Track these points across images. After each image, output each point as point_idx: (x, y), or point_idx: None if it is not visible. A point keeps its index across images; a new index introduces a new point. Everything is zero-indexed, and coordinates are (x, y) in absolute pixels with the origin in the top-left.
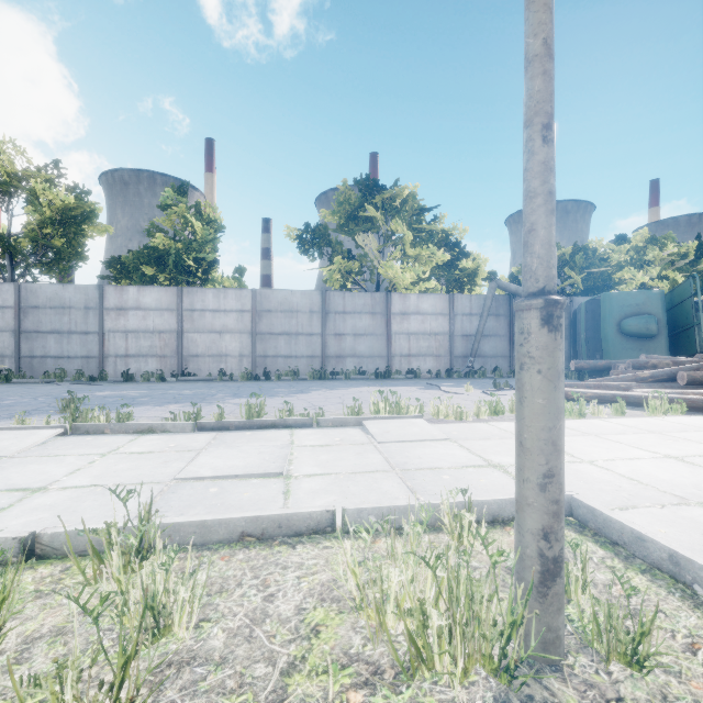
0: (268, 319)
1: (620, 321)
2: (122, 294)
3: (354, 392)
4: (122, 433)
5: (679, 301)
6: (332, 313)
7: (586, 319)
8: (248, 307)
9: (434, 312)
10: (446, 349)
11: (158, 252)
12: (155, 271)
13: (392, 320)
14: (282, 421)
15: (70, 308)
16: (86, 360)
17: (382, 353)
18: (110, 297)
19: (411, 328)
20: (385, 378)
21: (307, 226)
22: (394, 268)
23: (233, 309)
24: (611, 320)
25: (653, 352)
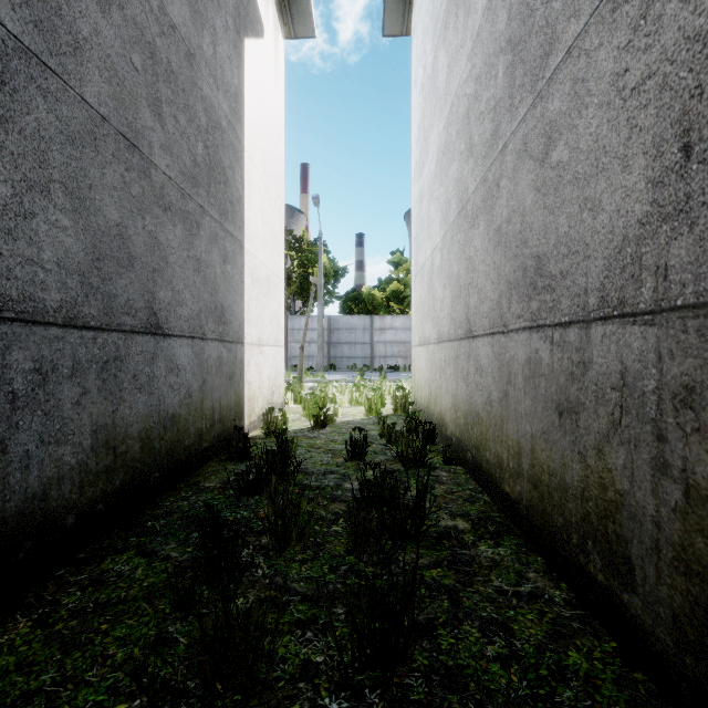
0: None
1: None
2: (383, 321)
3: None
4: None
5: None
6: None
7: None
8: None
9: None
10: None
11: (397, 293)
12: (396, 306)
13: None
14: None
15: (355, 329)
16: (363, 359)
17: None
18: (376, 322)
19: None
20: None
21: None
22: None
23: None
24: None
25: None
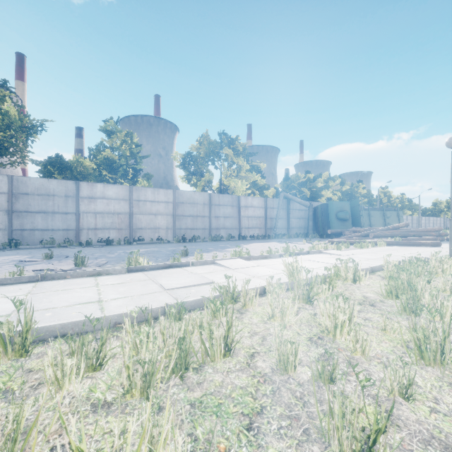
0: (182, 207)
1: (336, 213)
2: (92, 188)
3: (261, 245)
4: (256, 259)
5: (353, 206)
6: (213, 205)
7: (321, 212)
8: (171, 200)
9: (258, 206)
10: (263, 225)
11: (111, 161)
12: (109, 174)
13: (241, 209)
14: (300, 252)
15: (54, 195)
16: (66, 232)
17: (237, 226)
18: (84, 189)
19: (249, 214)
20: (243, 239)
21: (188, 154)
22: (236, 182)
23: (163, 201)
24: (333, 213)
25: (347, 226)
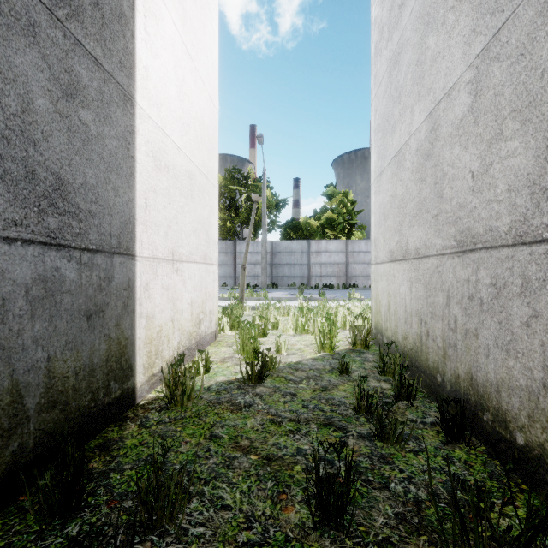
0: None
1: None
2: (318, 245)
3: None
4: None
5: None
6: None
7: None
8: None
9: None
10: None
11: (331, 221)
12: (330, 232)
13: None
14: None
15: (294, 252)
16: (301, 278)
17: None
18: (313, 246)
19: None
20: None
21: None
22: None
23: None
24: None
25: None
